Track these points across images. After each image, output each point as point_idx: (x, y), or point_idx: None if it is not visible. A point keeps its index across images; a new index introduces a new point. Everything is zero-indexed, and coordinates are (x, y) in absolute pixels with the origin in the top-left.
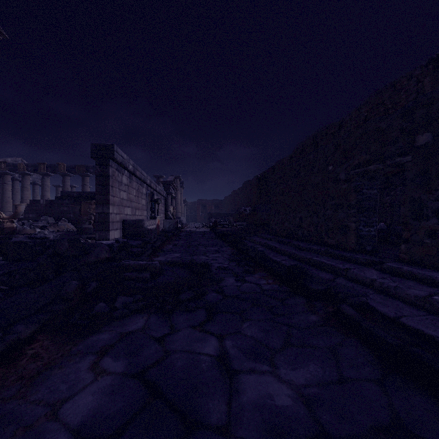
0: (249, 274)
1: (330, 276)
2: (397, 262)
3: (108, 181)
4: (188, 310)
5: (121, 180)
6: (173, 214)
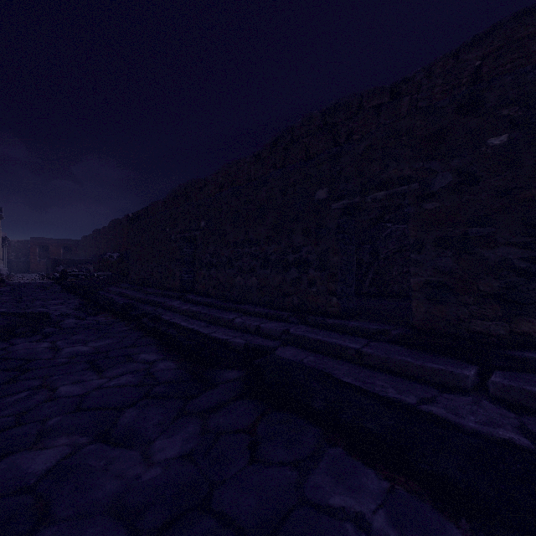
0: (92, 316)
1: (155, 308)
2: (193, 295)
3: None
4: (26, 336)
5: None
6: None
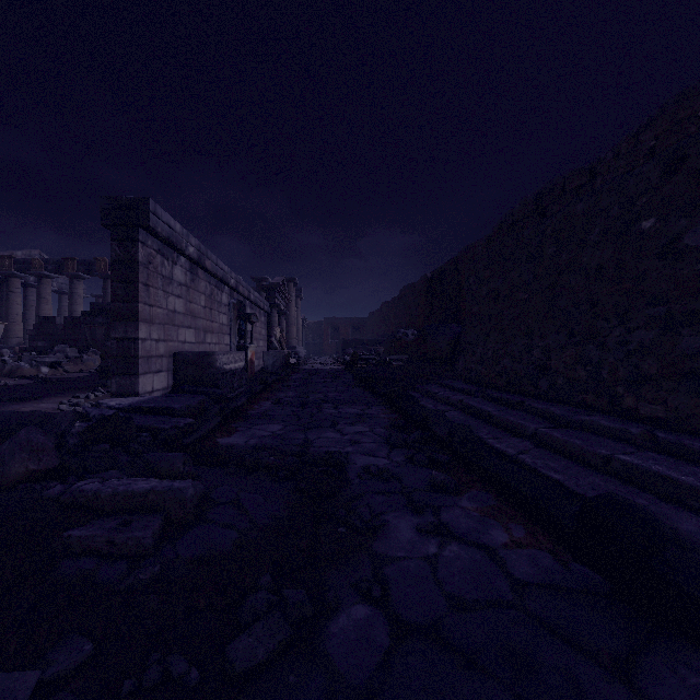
0: (447, 499)
1: None
2: None
3: (136, 273)
4: None
5: (169, 273)
6: (280, 341)
